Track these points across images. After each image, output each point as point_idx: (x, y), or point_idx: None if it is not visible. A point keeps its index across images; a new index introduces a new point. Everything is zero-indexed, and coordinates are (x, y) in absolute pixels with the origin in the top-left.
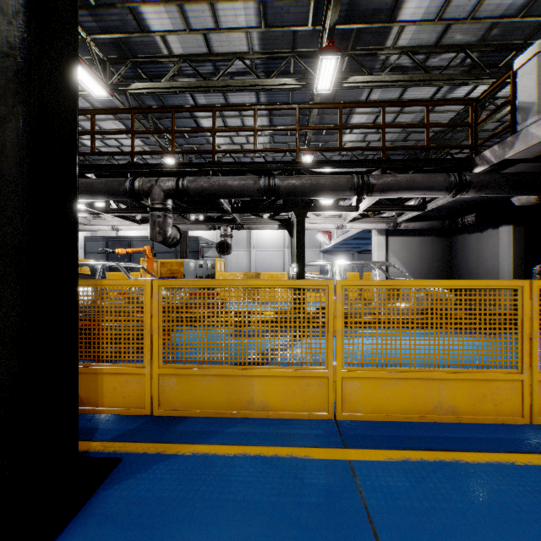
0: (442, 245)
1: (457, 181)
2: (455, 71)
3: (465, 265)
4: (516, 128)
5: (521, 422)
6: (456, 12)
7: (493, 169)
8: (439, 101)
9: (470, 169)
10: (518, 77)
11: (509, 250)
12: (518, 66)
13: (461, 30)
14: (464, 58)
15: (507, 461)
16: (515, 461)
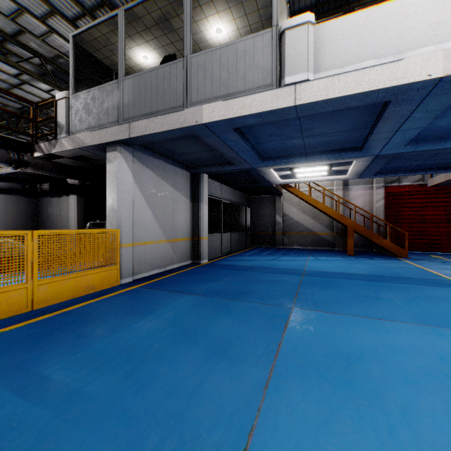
0: (30, 204)
1: (17, 158)
2: (35, 67)
3: (48, 221)
4: (58, 137)
5: (28, 310)
6: (29, 26)
7: (47, 157)
8: (3, 90)
9: (32, 152)
10: (58, 105)
11: (75, 212)
12: (58, 99)
13: (35, 41)
14: (42, 63)
15: (2, 332)
16: (7, 330)
